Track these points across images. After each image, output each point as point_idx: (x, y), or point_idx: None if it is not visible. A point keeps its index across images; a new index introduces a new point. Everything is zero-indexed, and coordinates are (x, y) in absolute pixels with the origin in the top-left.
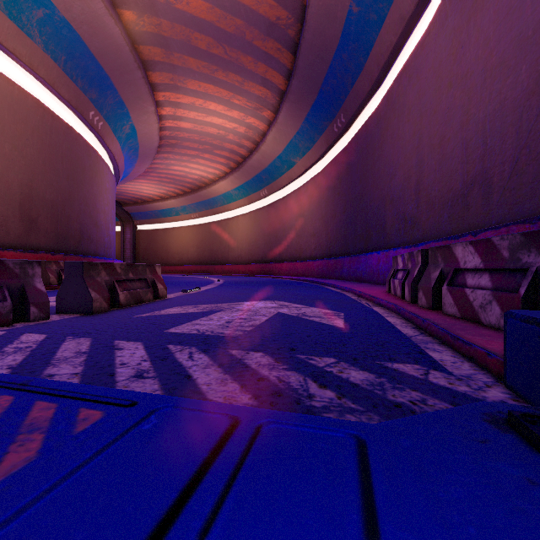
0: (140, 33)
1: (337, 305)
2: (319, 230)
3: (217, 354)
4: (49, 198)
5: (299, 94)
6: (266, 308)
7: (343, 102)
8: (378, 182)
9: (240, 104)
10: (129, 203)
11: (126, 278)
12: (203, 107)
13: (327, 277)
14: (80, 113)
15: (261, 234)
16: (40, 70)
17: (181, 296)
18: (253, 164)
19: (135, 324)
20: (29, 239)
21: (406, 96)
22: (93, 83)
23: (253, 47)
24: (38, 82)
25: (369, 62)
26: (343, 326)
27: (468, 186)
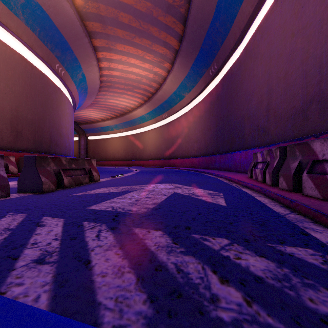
0: (86, 13)
1: (216, 187)
2: (199, 138)
3: (121, 233)
4: (29, 118)
5: (187, 51)
6: (165, 189)
7: (216, 55)
8: (239, 106)
9: (149, 59)
10: (83, 123)
11: (69, 167)
12: (127, 61)
13: (205, 168)
14: (50, 65)
15: (163, 141)
16: (23, 37)
17: (109, 180)
18: (158, 97)
19: (67, 201)
20: (16, 143)
21: (259, 47)
22: (57, 46)
23: (158, 21)
24: (22, 45)
25: (233, 27)
26: (225, 204)
27: (308, 103)
